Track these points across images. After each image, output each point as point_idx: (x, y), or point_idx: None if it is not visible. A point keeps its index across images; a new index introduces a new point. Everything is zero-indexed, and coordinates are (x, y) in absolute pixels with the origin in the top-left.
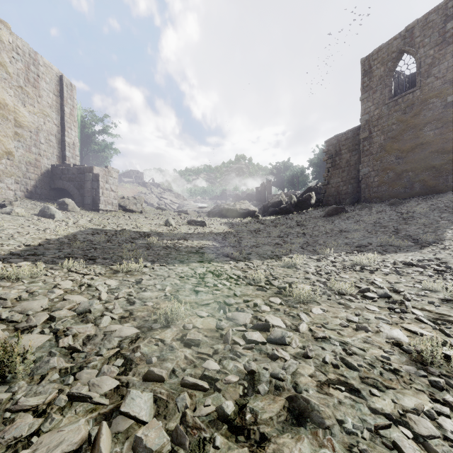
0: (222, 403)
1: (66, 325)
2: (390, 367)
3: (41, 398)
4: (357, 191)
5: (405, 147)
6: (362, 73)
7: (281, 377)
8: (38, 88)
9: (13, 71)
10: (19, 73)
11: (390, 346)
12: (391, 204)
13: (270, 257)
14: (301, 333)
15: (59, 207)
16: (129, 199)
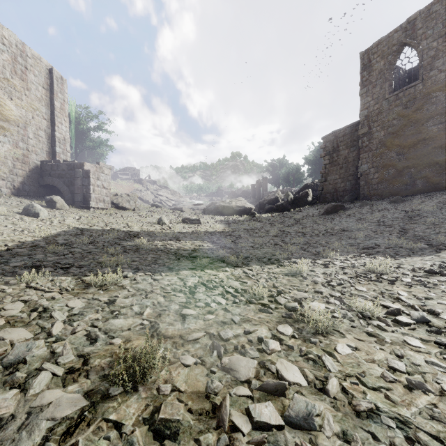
0: None
1: None
2: None
3: None
4: (355, 188)
5: (407, 143)
6: (361, 67)
7: None
8: (26, 81)
9: None
10: (5, 65)
11: None
12: (393, 201)
13: (271, 262)
14: (332, 399)
15: (46, 204)
16: (123, 197)
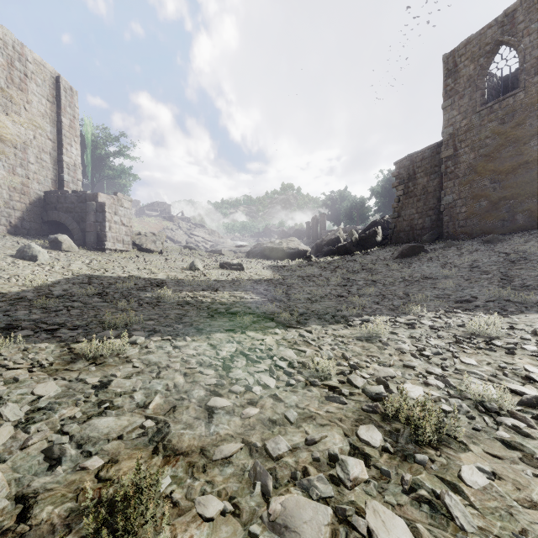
0: None
1: None
2: None
3: None
4: (436, 225)
5: (504, 167)
6: (445, 73)
7: None
8: (26, 92)
9: None
10: None
11: None
12: (487, 241)
13: (336, 321)
14: None
15: (50, 245)
16: (147, 236)
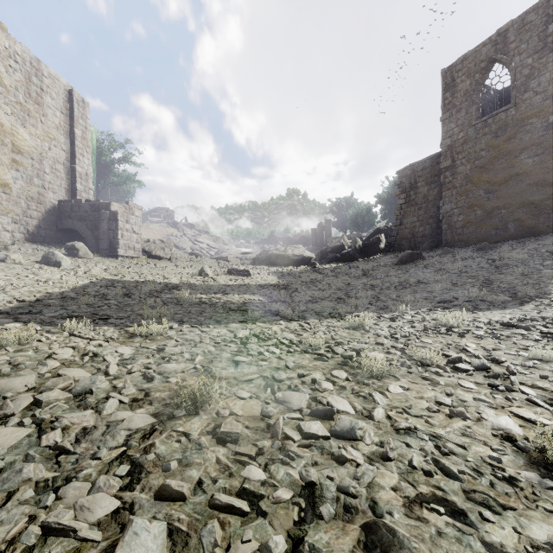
0: (268, 538)
1: (57, 413)
2: (503, 473)
3: (0, 531)
4: (436, 233)
5: (497, 179)
6: (443, 87)
7: (352, 492)
8: (42, 105)
9: (10, 84)
10: (18, 86)
11: (498, 441)
12: (480, 249)
13: (331, 316)
14: (376, 422)
15: (67, 252)
16: (156, 243)
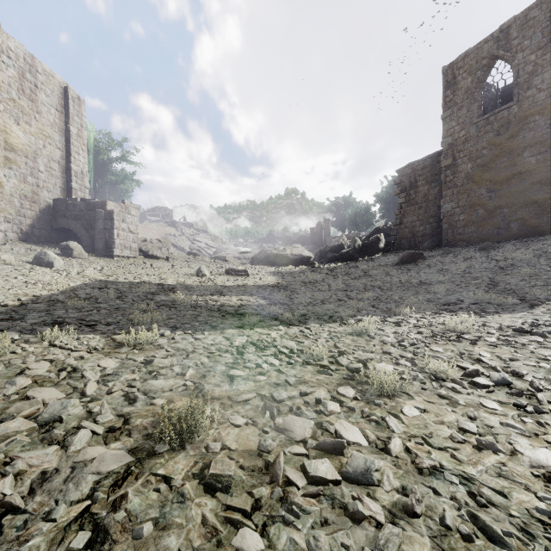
0: None
1: (14, 450)
2: None
3: None
4: (437, 232)
5: (499, 177)
6: (444, 85)
7: None
8: (36, 102)
9: (3, 80)
10: (11, 83)
11: (542, 484)
12: (482, 248)
13: (333, 320)
14: (393, 458)
15: (61, 252)
16: (153, 243)
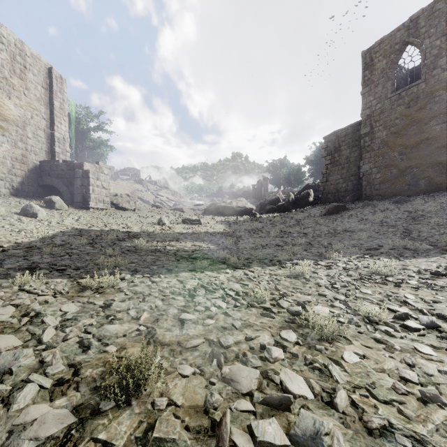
0: None
1: None
2: None
3: None
4: (357, 188)
5: (410, 142)
6: (363, 66)
7: None
8: (25, 80)
9: None
10: (4, 64)
11: None
12: (396, 202)
13: (273, 264)
14: (341, 414)
15: (45, 205)
16: (122, 197)
